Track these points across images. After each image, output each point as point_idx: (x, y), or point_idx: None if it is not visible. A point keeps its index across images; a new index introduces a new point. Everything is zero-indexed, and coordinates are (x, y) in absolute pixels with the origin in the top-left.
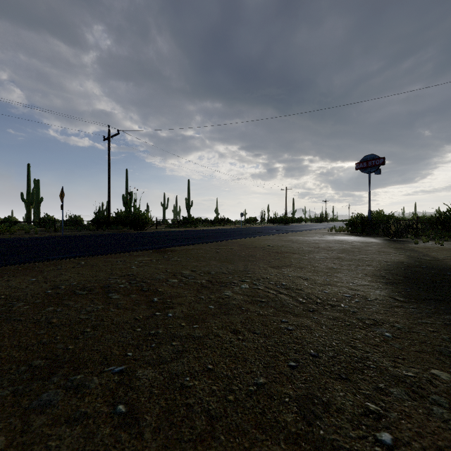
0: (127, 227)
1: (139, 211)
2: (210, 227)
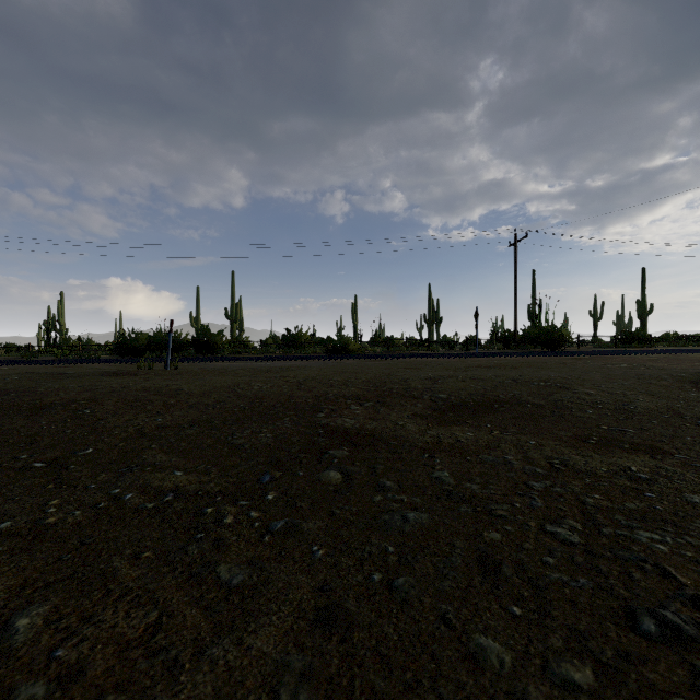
0: (537, 347)
1: (553, 327)
2: (683, 347)
